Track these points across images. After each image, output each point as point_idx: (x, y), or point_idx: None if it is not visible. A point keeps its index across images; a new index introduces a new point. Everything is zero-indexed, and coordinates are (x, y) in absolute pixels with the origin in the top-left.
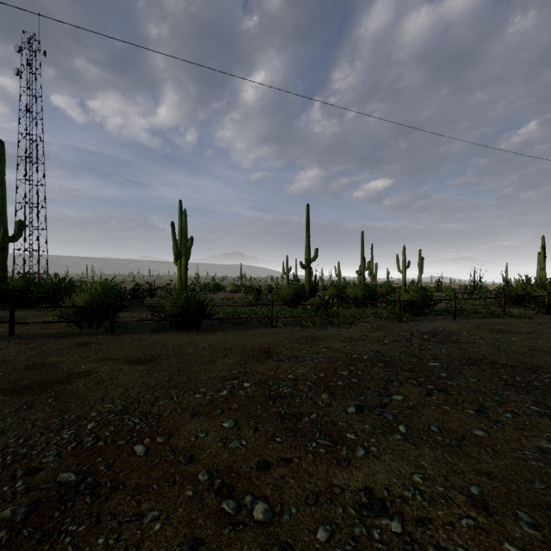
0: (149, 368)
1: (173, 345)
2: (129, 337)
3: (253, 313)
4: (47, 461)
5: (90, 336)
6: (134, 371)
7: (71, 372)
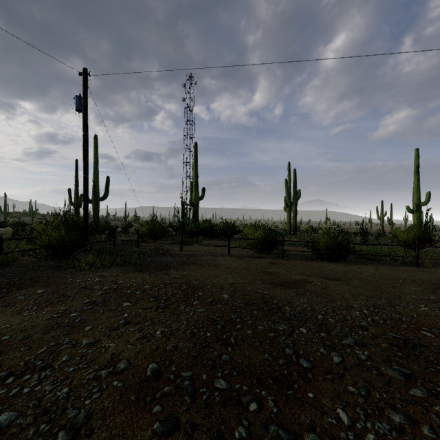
0: (345, 284)
1: (339, 271)
2: (296, 261)
3: (386, 253)
4: (364, 325)
5: (270, 258)
6: (338, 284)
7: (293, 279)
